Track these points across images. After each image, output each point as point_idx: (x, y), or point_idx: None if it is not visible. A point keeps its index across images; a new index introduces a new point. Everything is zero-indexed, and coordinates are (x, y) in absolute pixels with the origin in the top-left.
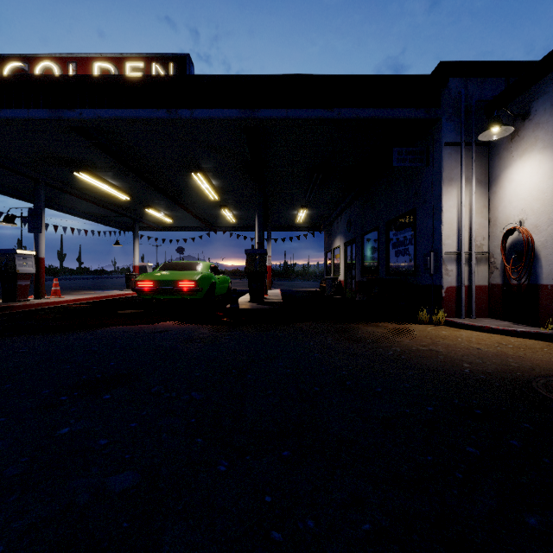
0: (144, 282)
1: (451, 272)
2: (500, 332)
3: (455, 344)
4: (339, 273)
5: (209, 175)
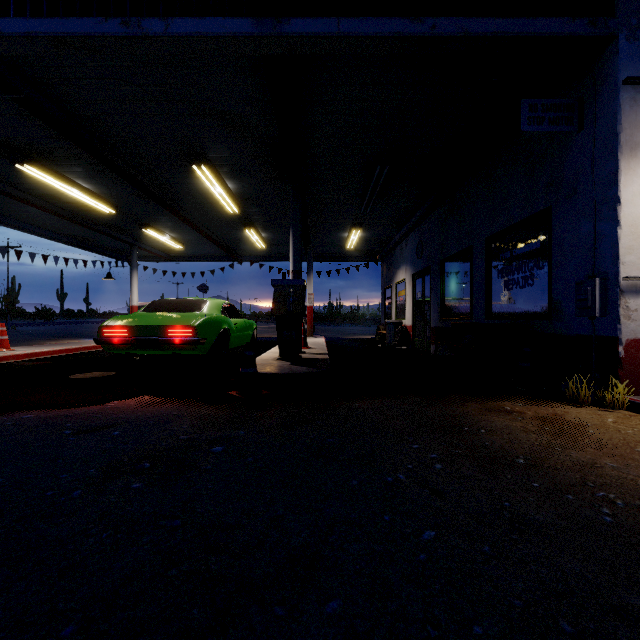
0: (114, 330)
1: (635, 313)
2: None
3: None
4: (403, 316)
5: (221, 173)
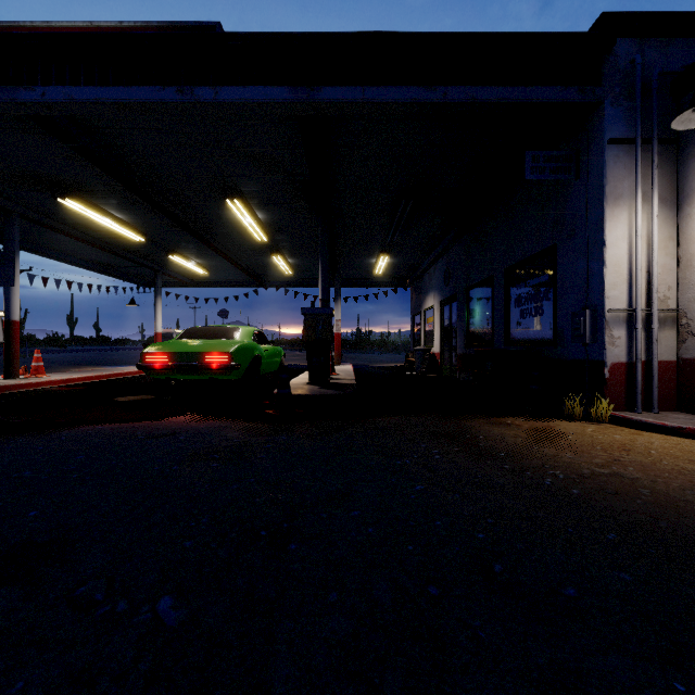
0: (155, 356)
1: (619, 340)
2: None
3: (653, 462)
4: (432, 343)
5: (252, 204)
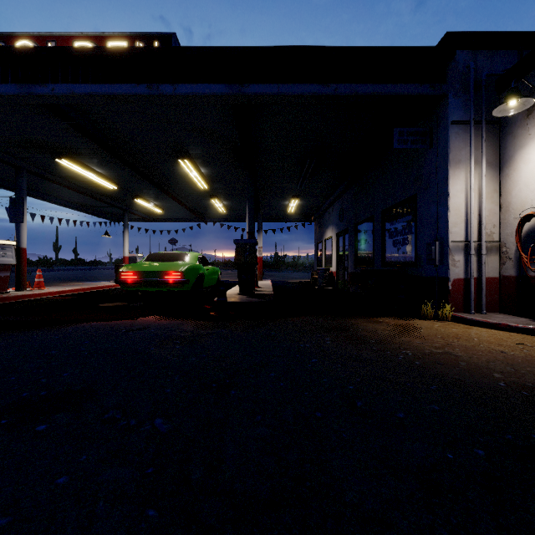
0: (128, 274)
1: (458, 263)
2: (520, 330)
3: (474, 345)
4: (330, 264)
5: (197, 163)
